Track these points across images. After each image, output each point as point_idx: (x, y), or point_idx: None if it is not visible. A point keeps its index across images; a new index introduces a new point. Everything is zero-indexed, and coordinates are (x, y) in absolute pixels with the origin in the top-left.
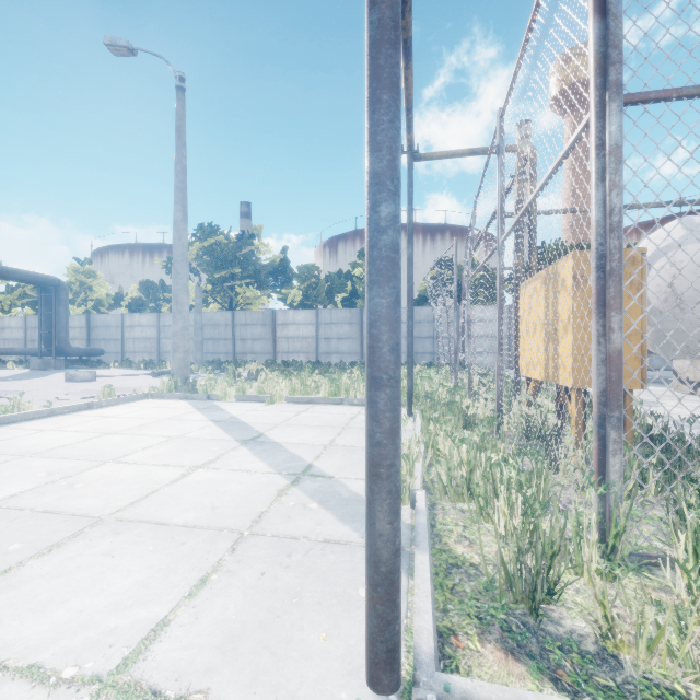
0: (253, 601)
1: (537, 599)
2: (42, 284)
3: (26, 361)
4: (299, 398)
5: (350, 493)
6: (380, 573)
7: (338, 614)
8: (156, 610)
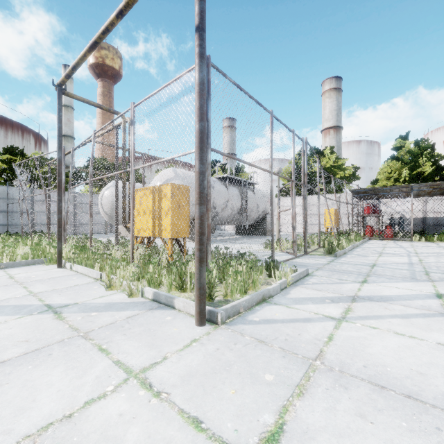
0: (138, 339)
1: (212, 294)
2: None
3: None
4: None
5: (104, 304)
6: (204, 290)
7: (170, 324)
8: (103, 364)
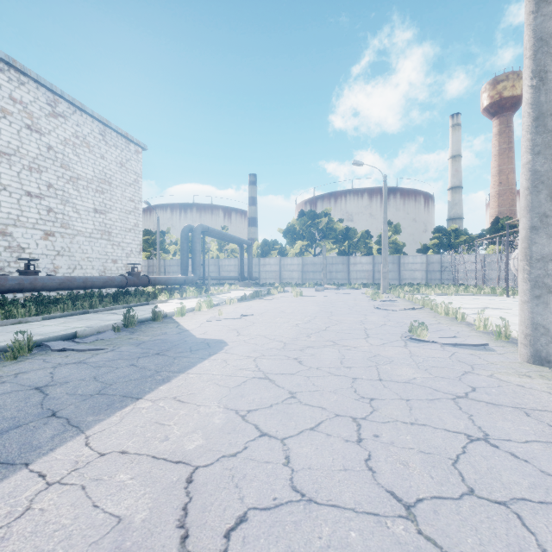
0: None
1: None
2: (241, 245)
3: (216, 283)
4: (457, 294)
5: None
6: None
7: None
8: None
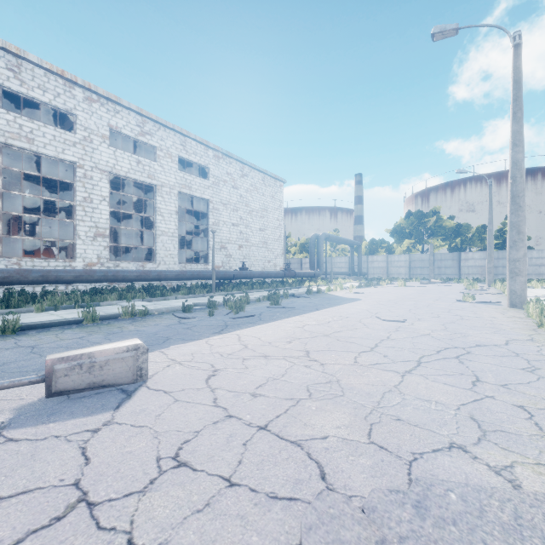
0: None
1: None
2: (352, 245)
3: None
4: None
5: None
6: None
7: None
8: None
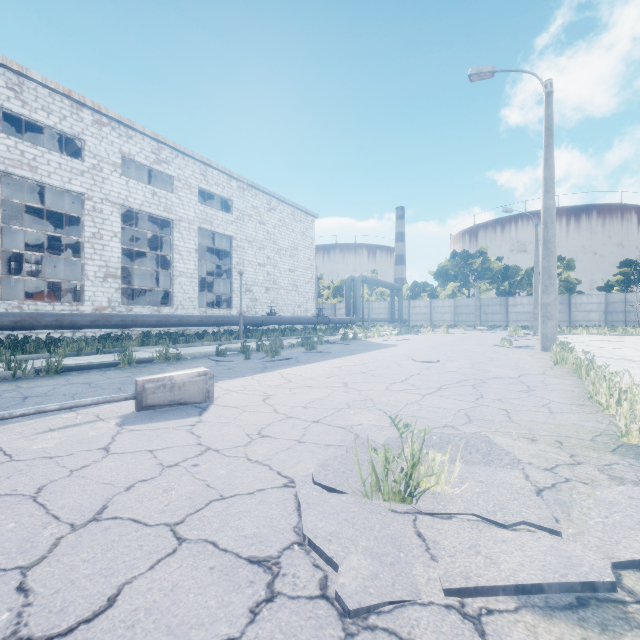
0: None
1: None
2: (392, 289)
3: None
4: (613, 334)
5: None
6: None
7: None
8: None
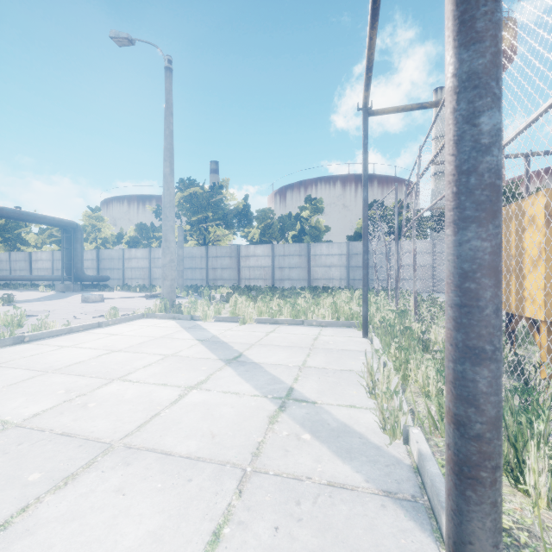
0: None
1: None
2: (64, 227)
3: (53, 285)
4: (266, 319)
5: (338, 423)
6: None
7: None
8: None
